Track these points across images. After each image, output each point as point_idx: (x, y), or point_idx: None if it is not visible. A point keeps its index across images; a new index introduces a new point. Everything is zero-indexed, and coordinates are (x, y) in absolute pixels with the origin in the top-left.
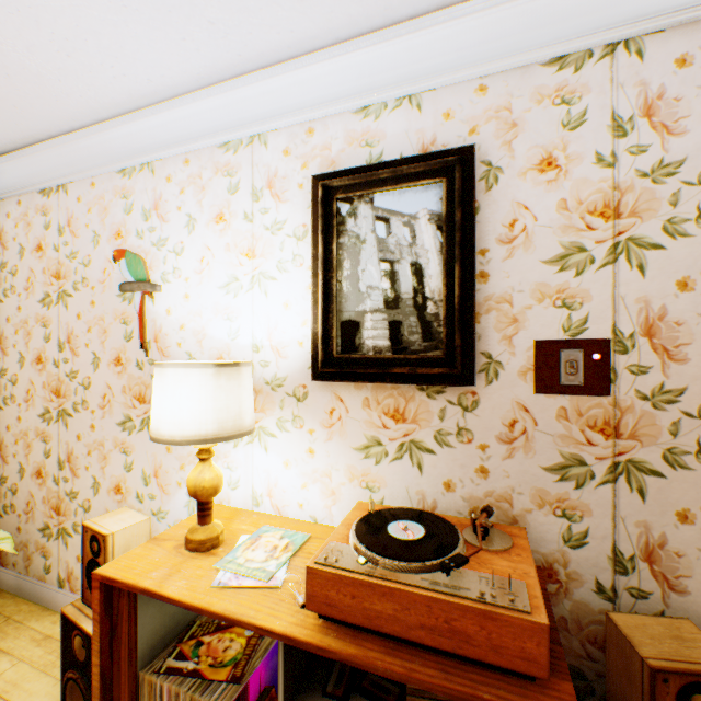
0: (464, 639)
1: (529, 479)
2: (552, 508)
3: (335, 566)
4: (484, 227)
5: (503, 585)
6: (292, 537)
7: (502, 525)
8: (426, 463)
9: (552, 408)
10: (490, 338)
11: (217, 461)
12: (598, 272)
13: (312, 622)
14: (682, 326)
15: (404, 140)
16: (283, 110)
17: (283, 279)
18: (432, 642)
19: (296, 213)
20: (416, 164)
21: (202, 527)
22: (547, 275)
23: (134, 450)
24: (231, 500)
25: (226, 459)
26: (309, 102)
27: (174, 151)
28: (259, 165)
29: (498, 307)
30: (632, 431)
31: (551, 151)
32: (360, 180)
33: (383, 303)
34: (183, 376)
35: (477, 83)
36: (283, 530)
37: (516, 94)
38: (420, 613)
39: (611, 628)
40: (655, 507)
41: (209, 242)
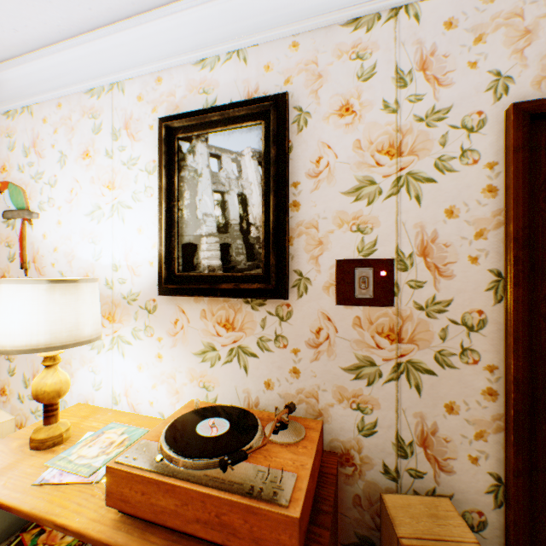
0: (232, 532)
1: (332, 378)
2: (349, 403)
3: (132, 465)
4: (297, 163)
5: (275, 478)
6: (132, 432)
7: (304, 418)
8: (251, 366)
9: (349, 317)
10: (301, 258)
11: (84, 366)
12: (385, 201)
13: (110, 517)
14: (450, 248)
15: (234, 88)
16: (135, 60)
17: (137, 208)
18: (206, 535)
19: (147, 150)
20: (240, 108)
21: (45, 427)
22: (345, 204)
23: (16, 357)
24: (95, 399)
25: (91, 364)
26: (156, 54)
27: (48, 96)
28: (117, 109)
29: (308, 231)
30: (411, 336)
31: (349, 99)
32: (196, 121)
33: (216, 228)
34: (15, 291)
35: (291, 40)
36: (127, 426)
37: (321, 50)
38: (196, 509)
39: (383, 508)
40: (429, 400)
41: (78, 175)
